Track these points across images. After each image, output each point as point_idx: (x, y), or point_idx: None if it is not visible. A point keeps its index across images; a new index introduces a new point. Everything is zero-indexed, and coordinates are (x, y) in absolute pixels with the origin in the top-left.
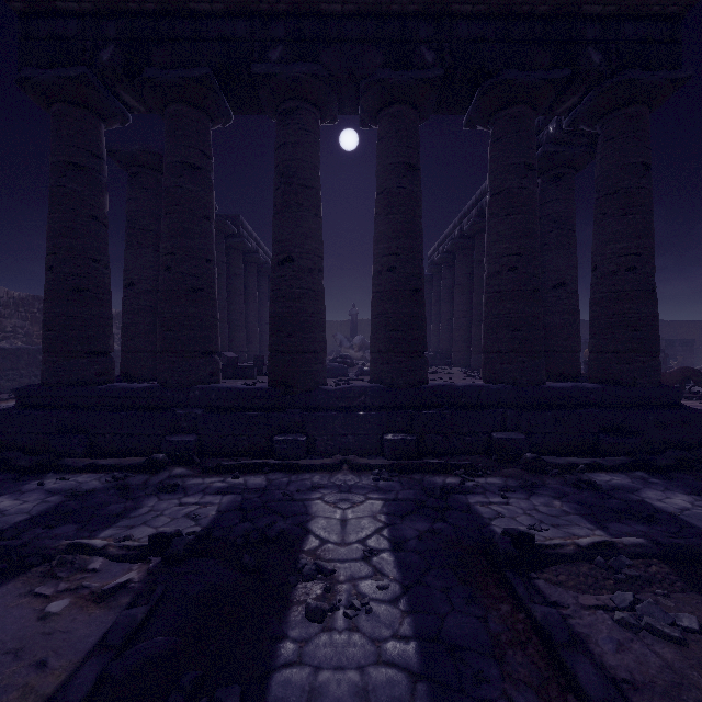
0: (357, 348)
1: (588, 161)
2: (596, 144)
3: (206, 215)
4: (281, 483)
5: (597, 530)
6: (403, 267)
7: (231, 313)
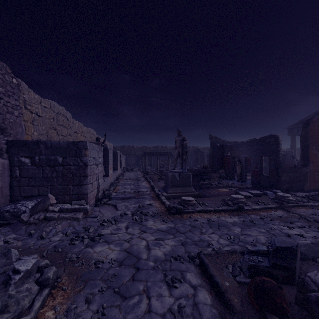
0: None
1: None
2: None
3: None
4: None
5: None
6: None
7: None
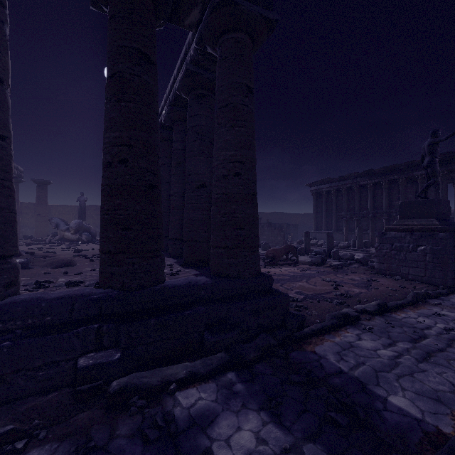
0: (73, 230)
1: None
2: None
3: None
4: None
5: None
6: None
7: None
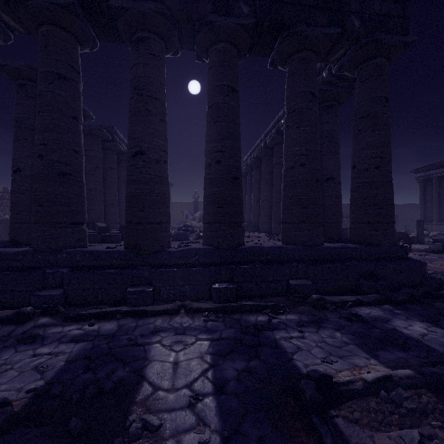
0: (197, 220)
1: (347, 98)
2: (352, 86)
3: (74, 116)
4: (129, 328)
5: (371, 359)
6: (226, 161)
7: (108, 195)
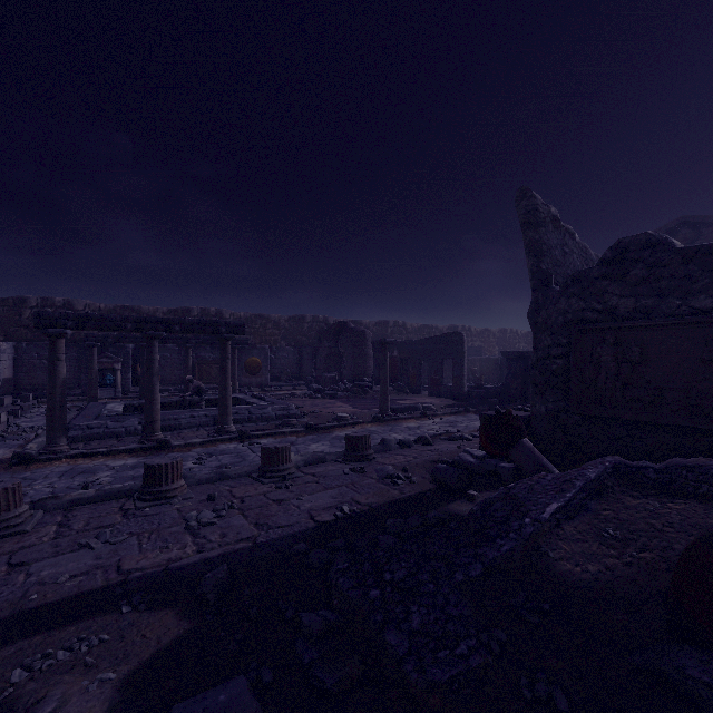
0: None
1: None
2: None
3: None
4: None
5: None
6: None
7: None
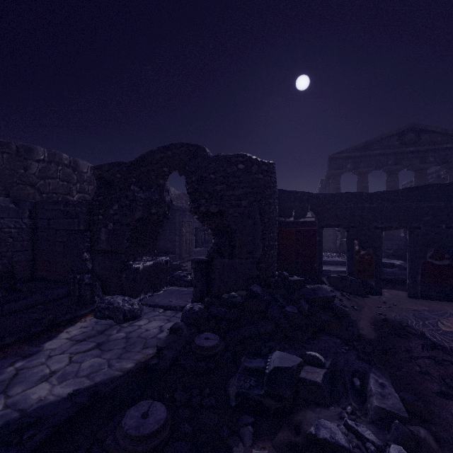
0: None
1: None
2: None
3: None
4: None
5: None
6: None
7: None
